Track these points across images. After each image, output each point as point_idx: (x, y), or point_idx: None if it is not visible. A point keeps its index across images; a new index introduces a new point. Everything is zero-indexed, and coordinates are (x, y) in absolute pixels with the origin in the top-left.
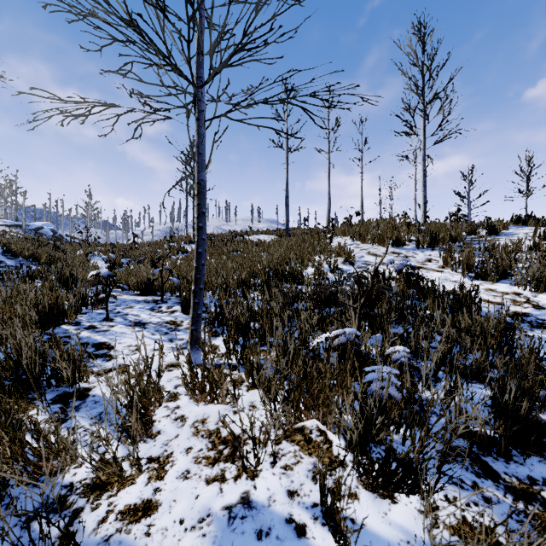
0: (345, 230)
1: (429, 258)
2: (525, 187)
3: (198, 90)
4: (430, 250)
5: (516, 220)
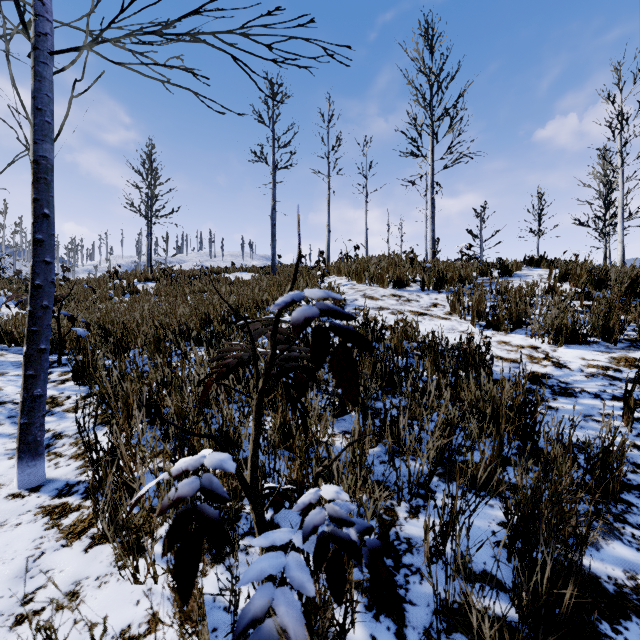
0: (341, 267)
1: (435, 302)
2: (537, 226)
3: None
4: (437, 292)
5: (529, 261)
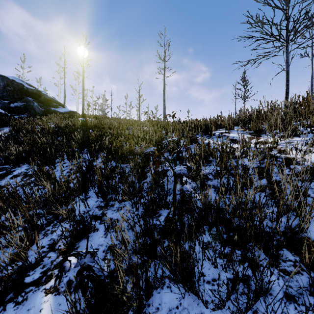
0: None
1: None
2: None
3: (286, 44)
4: None
5: None
